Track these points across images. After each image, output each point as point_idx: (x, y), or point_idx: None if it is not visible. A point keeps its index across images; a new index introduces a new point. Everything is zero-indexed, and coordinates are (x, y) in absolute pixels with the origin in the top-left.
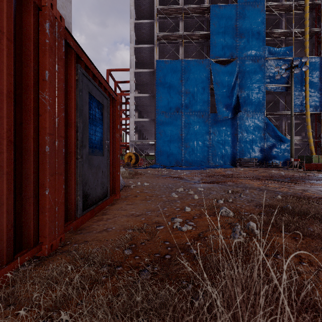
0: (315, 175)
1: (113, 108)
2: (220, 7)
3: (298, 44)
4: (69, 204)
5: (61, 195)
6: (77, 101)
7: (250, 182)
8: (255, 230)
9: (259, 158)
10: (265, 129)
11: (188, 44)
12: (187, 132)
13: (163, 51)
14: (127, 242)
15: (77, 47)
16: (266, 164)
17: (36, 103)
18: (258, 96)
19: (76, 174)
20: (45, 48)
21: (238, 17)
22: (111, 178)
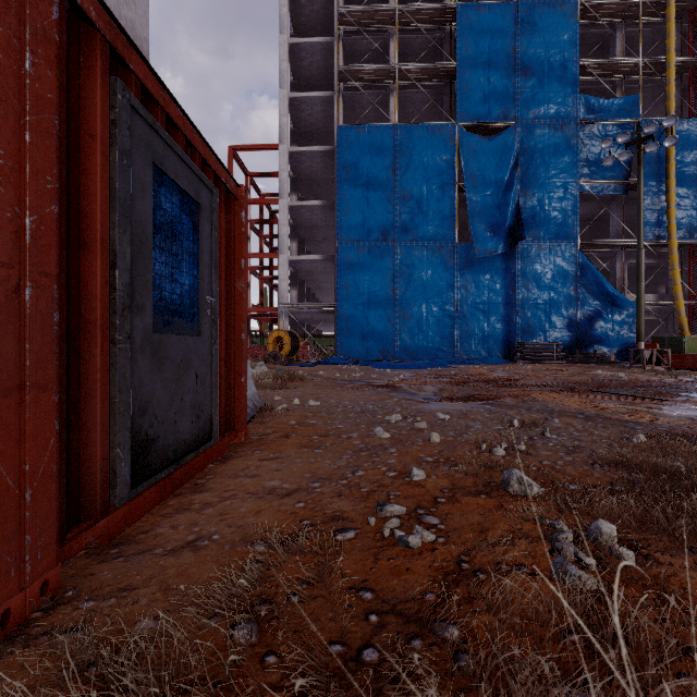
0: None
1: (230, 217)
2: (479, 8)
3: (650, 90)
4: (84, 472)
5: (45, 452)
6: (113, 182)
7: (556, 399)
8: (621, 549)
9: (565, 342)
10: (579, 277)
11: (409, 91)
12: (407, 285)
13: (352, 105)
14: (247, 591)
15: (113, 29)
16: (581, 356)
17: None
18: (564, 206)
19: (112, 385)
20: None
21: (518, 30)
22: (224, 392)
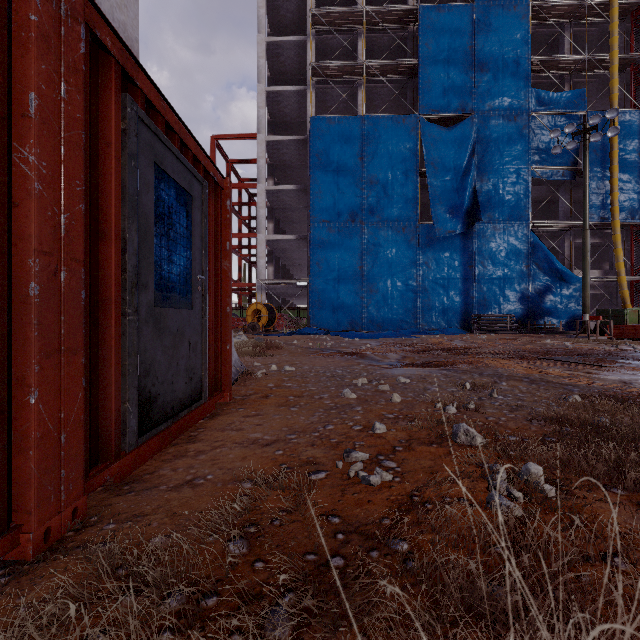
0: (637, 350)
1: (217, 205)
2: (440, 10)
3: (595, 84)
4: (102, 422)
5: (75, 404)
6: (124, 181)
7: (506, 365)
8: (545, 485)
9: (518, 314)
10: (531, 255)
11: (376, 85)
12: (374, 262)
13: (324, 98)
14: (238, 517)
15: (124, 53)
16: (532, 327)
17: (1, 172)
18: (517, 190)
19: (122, 350)
20: (27, 35)
21: (475, 30)
22: (212, 357)
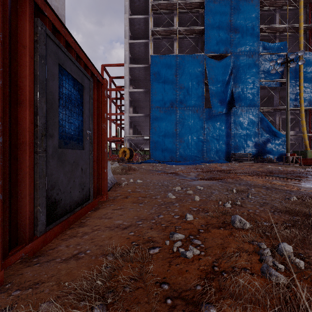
0: None
1: (99, 93)
2: (215, 2)
3: (291, 39)
4: (20, 220)
5: None
6: (36, 71)
7: (251, 179)
8: (296, 259)
9: (253, 153)
10: (260, 124)
11: (183, 39)
12: (182, 127)
13: (157, 46)
14: (102, 284)
15: None
16: (260, 159)
17: None
18: (253, 91)
19: (35, 174)
20: None
21: (232, 12)
22: (96, 176)
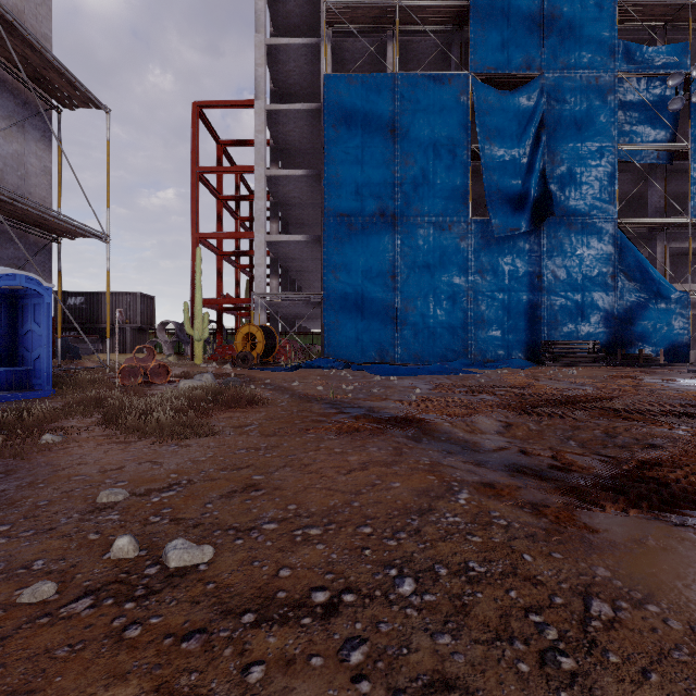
0: None
1: None
2: None
3: (695, 42)
4: None
5: None
6: None
7: None
8: None
9: (600, 340)
10: (618, 262)
11: (411, 38)
12: (410, 270)
13: (343, 58)
14: None
15: None
16: (623, 358)
17: None
18: (599, 175)
19: None
20: None
21: None
22: None
